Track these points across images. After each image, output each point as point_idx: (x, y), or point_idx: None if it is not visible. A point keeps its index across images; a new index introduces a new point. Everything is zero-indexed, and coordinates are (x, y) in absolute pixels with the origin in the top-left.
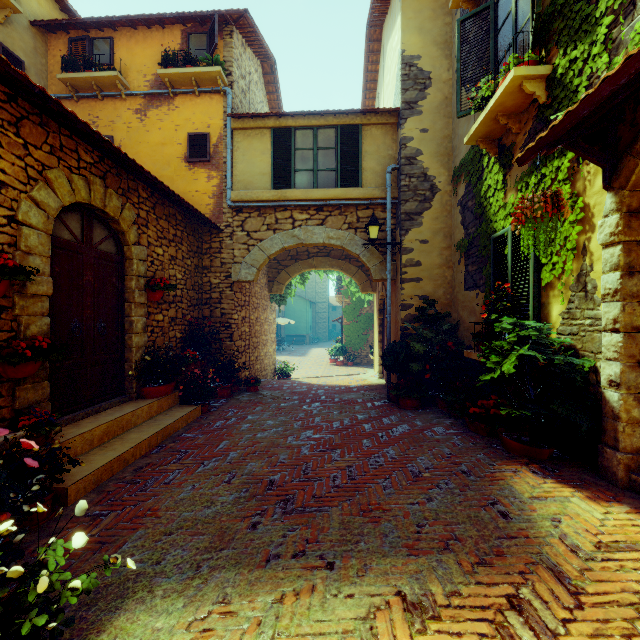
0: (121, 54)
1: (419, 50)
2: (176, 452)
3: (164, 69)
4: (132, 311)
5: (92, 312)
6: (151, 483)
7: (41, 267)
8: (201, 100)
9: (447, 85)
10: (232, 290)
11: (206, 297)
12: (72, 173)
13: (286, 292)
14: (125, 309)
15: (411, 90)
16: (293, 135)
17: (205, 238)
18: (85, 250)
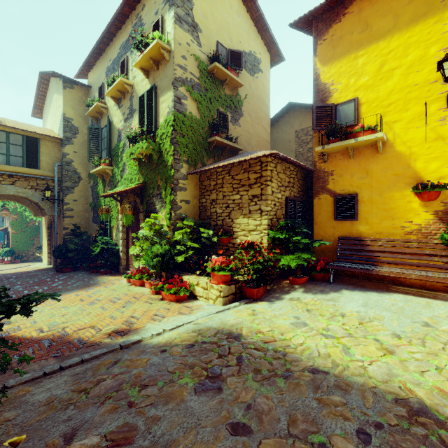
0: None
1: (73, 116)
2: None
3: None
4: None
5: None
6: None
7: None
8: None
9: (86, 135)
10: None
11: None
12: None
13: None
14: None
15: (69, 132)
16: None
17: None
18: None
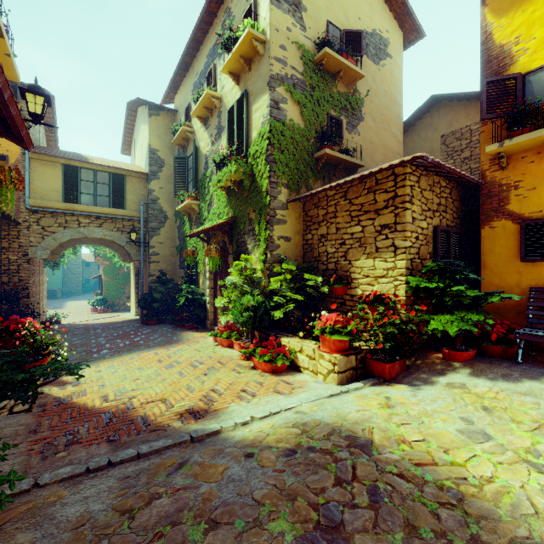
0: None
1: (159, 147)
2: None
3: None
4: None
5: None
6: None
7: None
8: None
9: (173, 168)
10: (29, 264)
11: (5, 269)
12: None
13: (60, 260)
14: None
15: (154, 166)
16: (79, 171)
17: (4, 227)
18: None
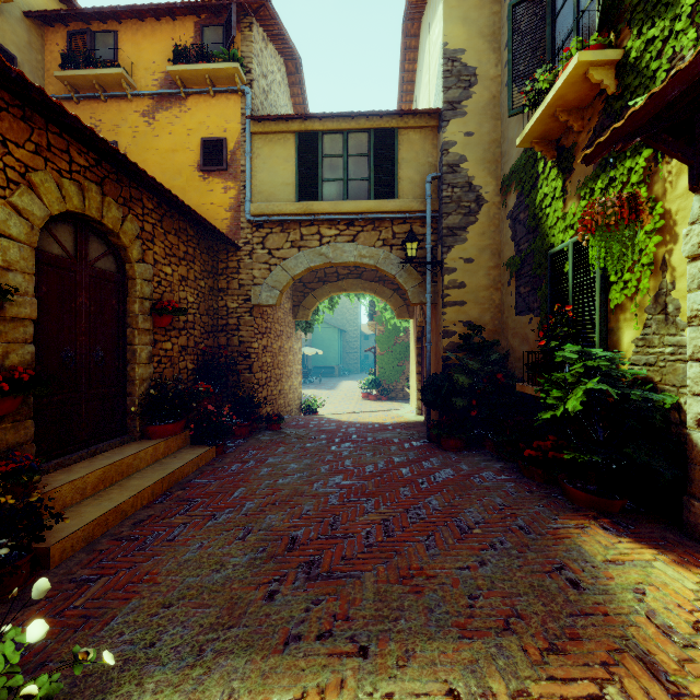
0: (126, 49)
1: (463, 43)
2: (184, 502)
3: (174, 65)
4: (135, 338)
5: (87, 339)
6: (152, 540)
7: (23, 286)
8: (217, 101)
9: (495, 82)
10: (251, 315)
11: (222, 323)
12: (62, 177)
13: (313, 318)
14: (127, 336)
15: (454, 88)
16: (320, 140)
17: (221, 257)
18: (79, 267)
